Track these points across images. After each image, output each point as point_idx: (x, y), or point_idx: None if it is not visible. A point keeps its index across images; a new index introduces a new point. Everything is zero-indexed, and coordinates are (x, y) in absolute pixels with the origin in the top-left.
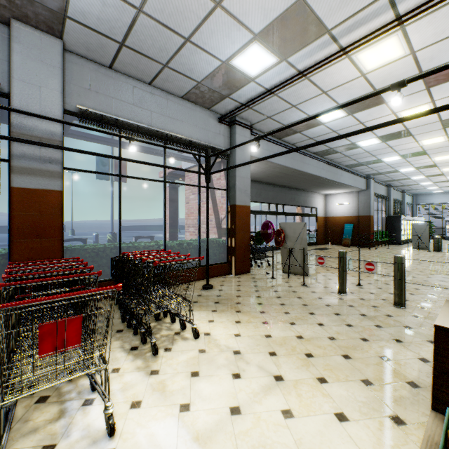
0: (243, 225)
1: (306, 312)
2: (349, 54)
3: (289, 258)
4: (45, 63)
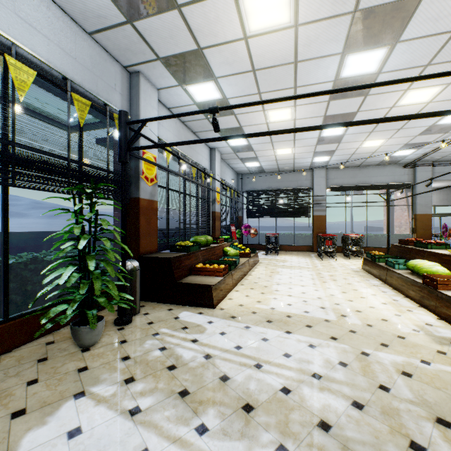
0: (423, 226)
1: None
2: None
3: None
4: (321, 177)
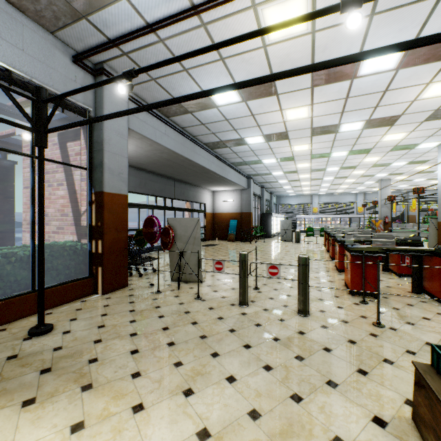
0: (116, 221)
1: (208, 354)
2: (256, 3)
3: (180, 263)
4: None
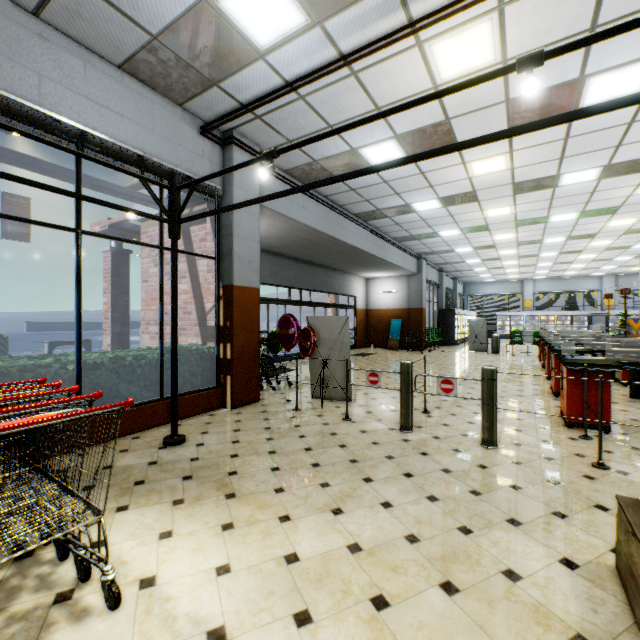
0: (246, 321)
1: (359, 478)
2: (422, 39)
3: (323, 375)
4: None
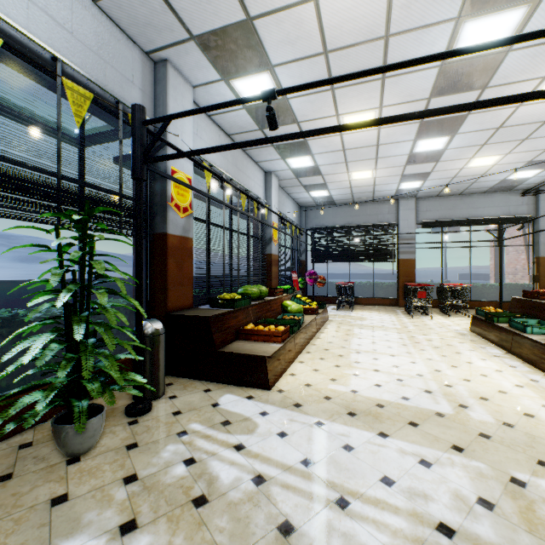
0: None
1: None
2: None
3: None
4: (409, 209)
